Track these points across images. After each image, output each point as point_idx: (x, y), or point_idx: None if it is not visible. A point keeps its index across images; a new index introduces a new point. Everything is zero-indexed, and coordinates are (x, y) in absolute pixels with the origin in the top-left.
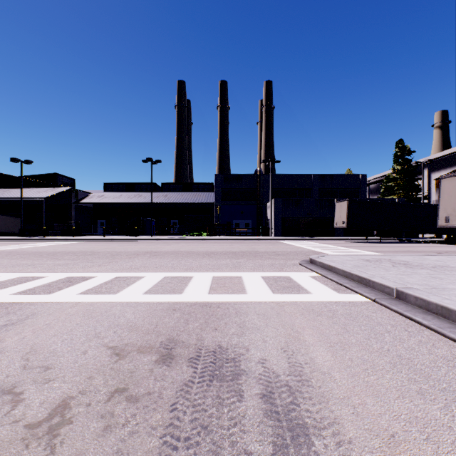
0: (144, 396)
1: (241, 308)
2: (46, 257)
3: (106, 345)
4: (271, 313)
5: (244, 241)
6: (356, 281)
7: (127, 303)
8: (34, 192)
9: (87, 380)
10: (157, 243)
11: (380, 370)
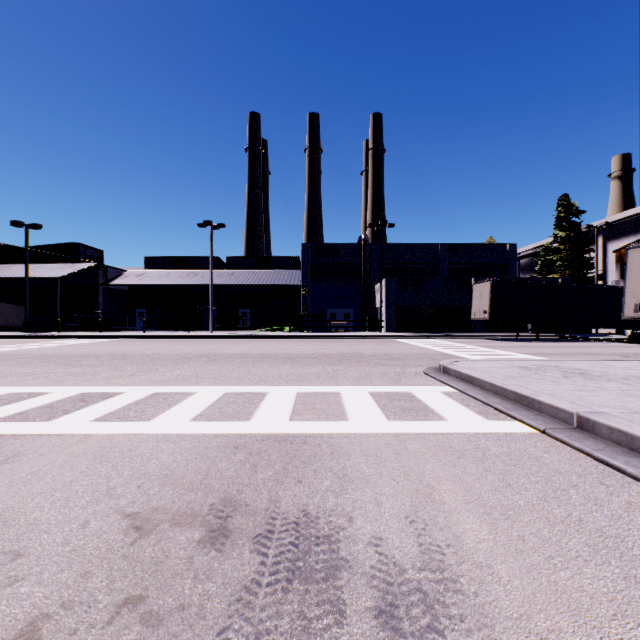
0: (174, 613)
1: (339, 444)
2: (56, 363)
3: (121, 511)
4: (387, 452)
5: (343, 339)
6: (512, 401)
7: (164, 437)
8: (45, 269)
9: (79, 579)
10: (219, 341)
11: (573, 559)
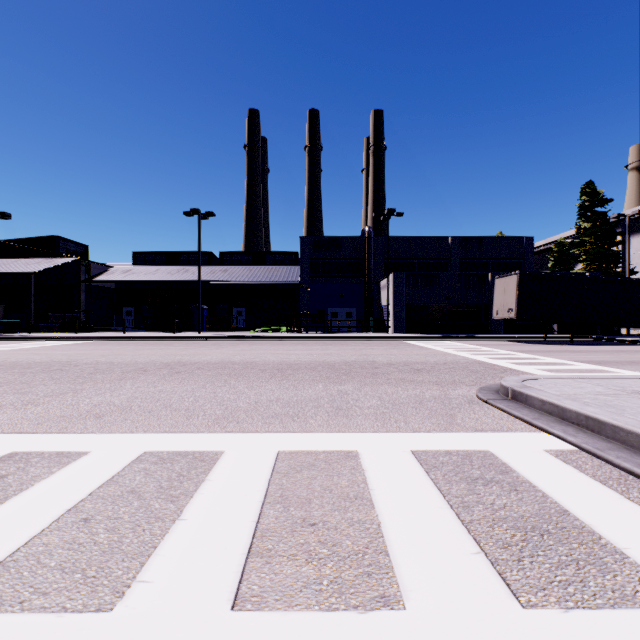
0: None
1: None
2: None
3: None
4: None
5: (347, 342)
6: None
7: None
8: (20, 263)
9: None
10: (202, 344)
11: None
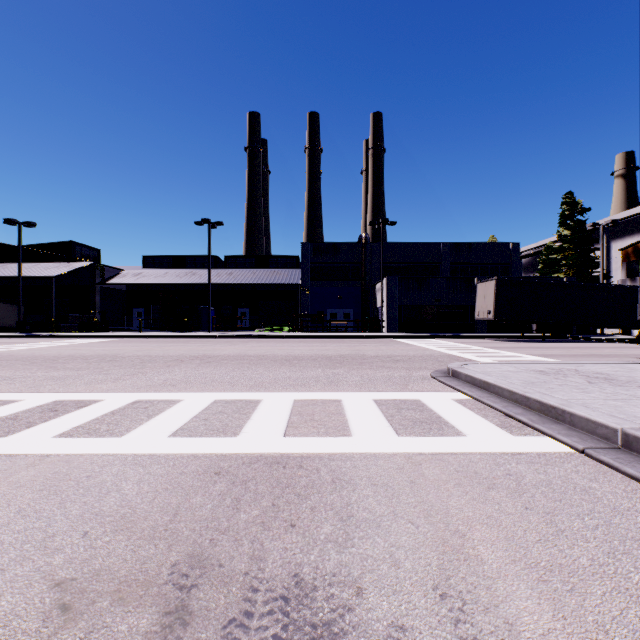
0: None
1: (342, 468)
2: (39, 365)
3: (50, 577)
4: (400, 481)
5: (344, 340)
6: (536, 411)
7: (134, 458)
8: (40, 268)
9: None
10: (216, 342)
11: None
